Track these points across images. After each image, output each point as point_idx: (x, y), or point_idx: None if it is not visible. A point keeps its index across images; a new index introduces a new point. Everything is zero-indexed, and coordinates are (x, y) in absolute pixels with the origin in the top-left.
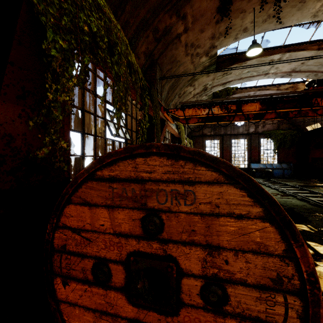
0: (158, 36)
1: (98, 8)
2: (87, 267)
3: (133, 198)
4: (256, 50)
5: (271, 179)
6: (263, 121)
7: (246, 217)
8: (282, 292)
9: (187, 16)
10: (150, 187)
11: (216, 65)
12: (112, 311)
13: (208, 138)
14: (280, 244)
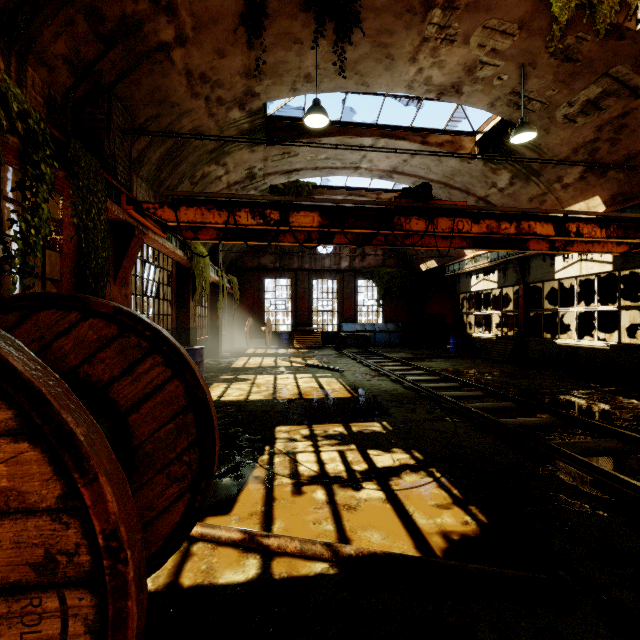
0: (104, 30)
1: None
2: None
3: None
4: (320, 119)
5: (370, 349)
6: (362, 251)
7: None
8: (56, 589)
9: (180, 10)
10: None
11: (269, 134)
12: None
13: (269, 274)
14: (53, 485)
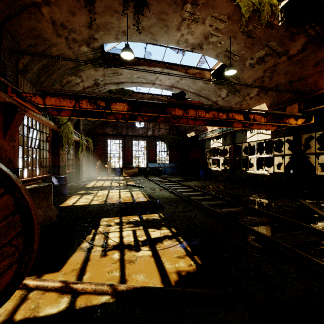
0: None
1: None
2: None
3: None
4: (129, 54)
5: (162, 176)
6: (158, 126)
7: None
8: None
9: None
10: None
11: (105, 62)
12: None
13: (110, 137)
14: None
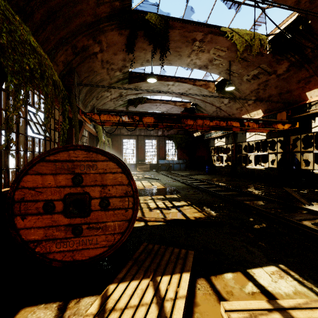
0: (76, 51)
1: (34, 50)
2: (40, 206)
3: (68, 169)
4: (153, 80)
5: (171, 171)
6: None
7: (116, 173)
8: (127, 197)
9: (103, 42)
10: (76, 164)
11: (129, 79)
12: (56, 224)
13: (125, 137)
14: (127, 181)
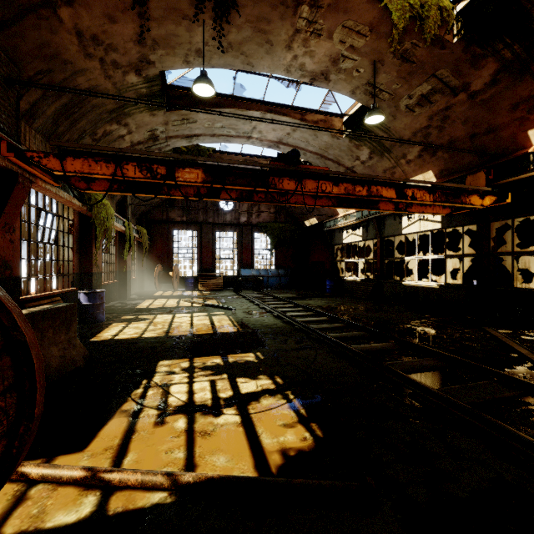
0: None
1: None
2: None
3: None
4: (207, 88)
5: (263, 291)
6: (258, 208)
7: None
8: None
9: None
10: None
11: (168, 101)
12: None
13: (177, 226)
14: None
